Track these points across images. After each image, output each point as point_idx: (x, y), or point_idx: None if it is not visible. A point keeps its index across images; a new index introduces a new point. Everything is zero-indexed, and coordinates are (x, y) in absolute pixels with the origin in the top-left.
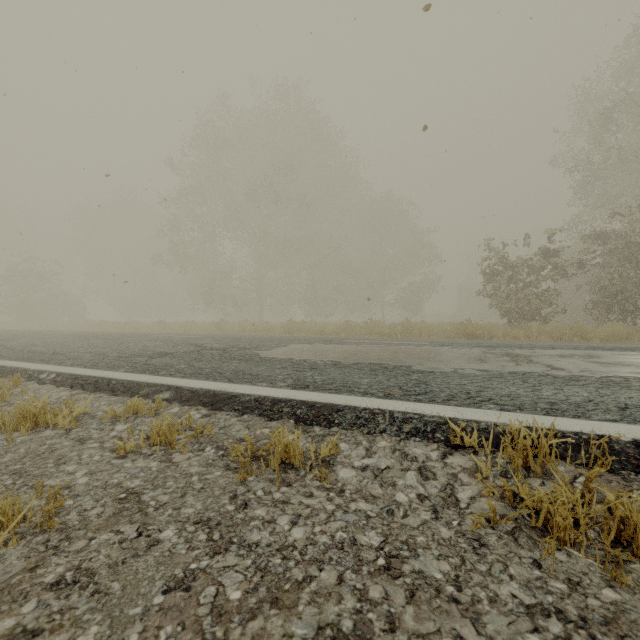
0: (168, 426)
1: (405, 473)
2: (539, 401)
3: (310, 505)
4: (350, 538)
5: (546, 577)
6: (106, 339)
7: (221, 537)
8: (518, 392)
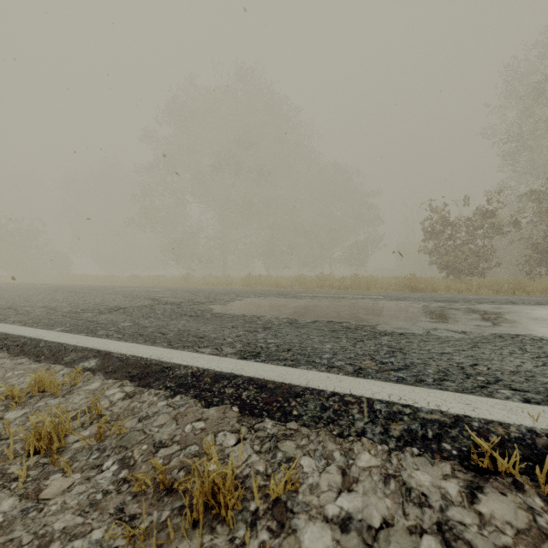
0: (54, 427)
1: (418, 543)
2: None
3: None
4: None
5: None
6: (72, 292)
7: None
8: (527, 367)
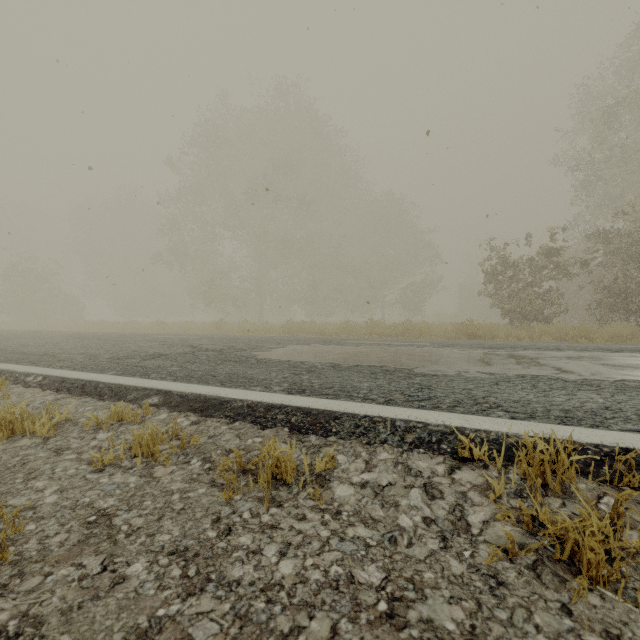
0: (151, 436)
1: (409, 491)
2: (552, 408)
3: (302, 531)
4: (346, 574)
5: (579, 628)
6: (101, 340)
7: (197, 572)
8: (528, 398)
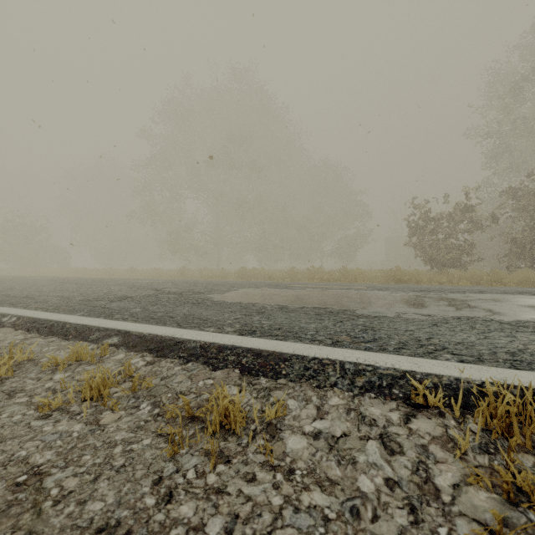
0: (101, 379)
1: (365, 444)
2: (497, 350)
3: (251, 497)
4: None
5: None
6: (78, 284)
7: None
8: (470, 339)
